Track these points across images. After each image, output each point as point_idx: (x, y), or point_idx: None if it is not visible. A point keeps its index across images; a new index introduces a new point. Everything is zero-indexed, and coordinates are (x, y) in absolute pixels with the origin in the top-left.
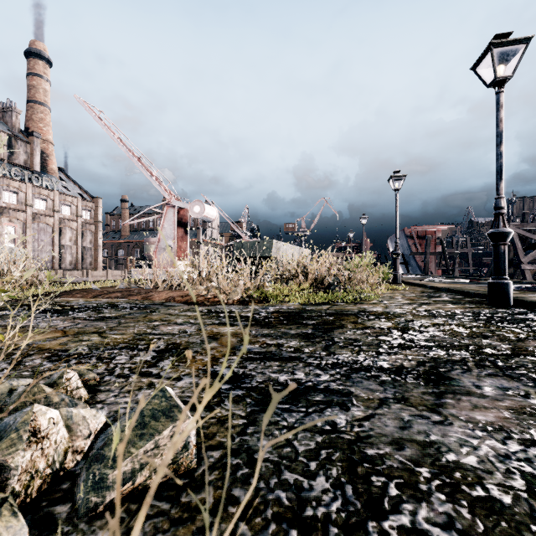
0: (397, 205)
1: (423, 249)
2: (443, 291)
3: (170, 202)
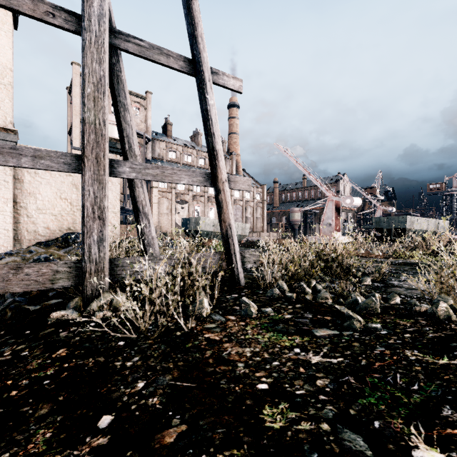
0: None
1: None
2: None
3: (330, 198)
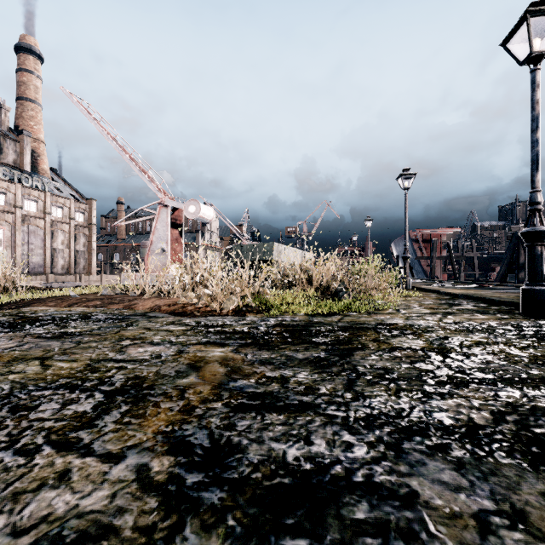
0: (406, 205)
1: (428, 253)
2: (460, 297)
3: (163, 201)
